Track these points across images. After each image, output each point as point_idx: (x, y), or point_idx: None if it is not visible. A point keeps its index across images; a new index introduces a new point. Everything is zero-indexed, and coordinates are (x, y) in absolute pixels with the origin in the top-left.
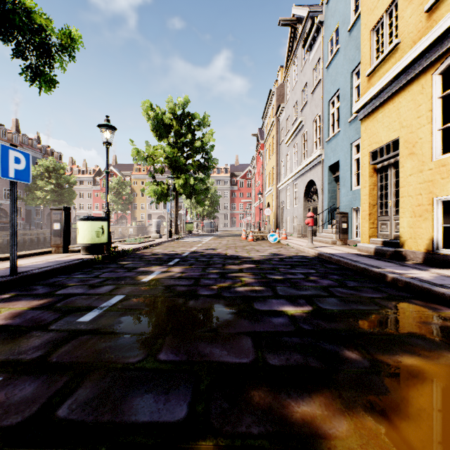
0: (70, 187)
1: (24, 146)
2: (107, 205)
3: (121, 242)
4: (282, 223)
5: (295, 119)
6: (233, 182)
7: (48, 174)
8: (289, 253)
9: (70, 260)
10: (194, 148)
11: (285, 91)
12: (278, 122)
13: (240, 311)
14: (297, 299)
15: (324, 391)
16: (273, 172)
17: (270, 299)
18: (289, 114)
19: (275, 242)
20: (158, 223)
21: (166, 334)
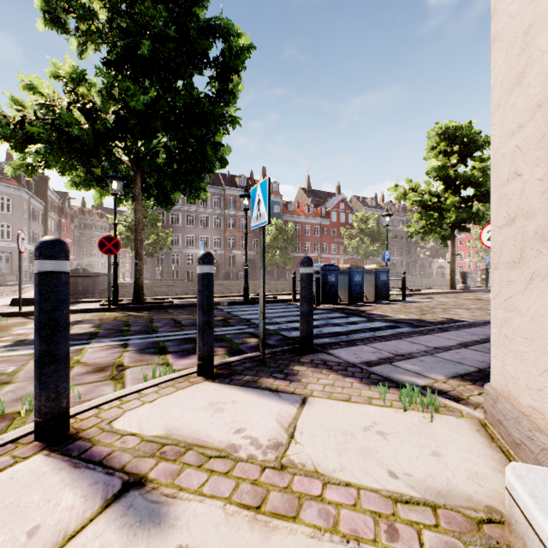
0: None
1: (404, 213)
2: None
3: None
4: None
5: None
6: None
7: None
8: None
9: None
10: None
11: None
12: None
13: None
14: None
15: None
16: None
17: None
18: None
19: None
20: None
21: None
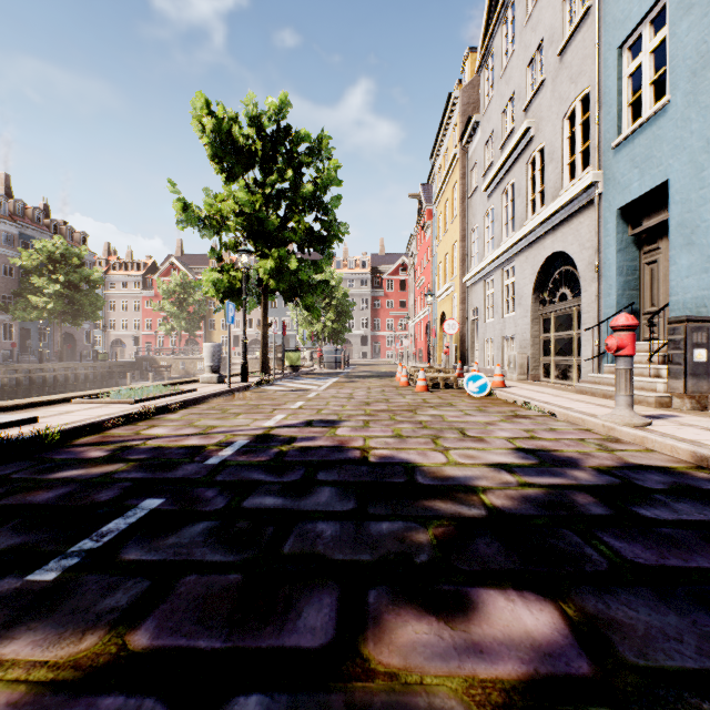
0: (92, 288)
1: (19, 220)
2: None
3: (91, 400)
4: (473, 352)
5: (509, 134)
6: (375, 283)
7: (52, 265)
8: (580, 448)
9: None
10: (300, 198)
11: (482, 89)
12: (466, 156)
13: None
14: None
15: None
16: (455, 254)
17: None
18: (491, 130)
19: (481, 396)
20: (215, 351)
21: None
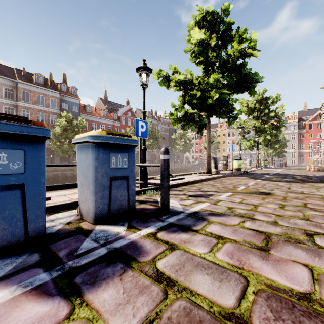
0: (190, 142)
1: (168, 124)
2: (240, 155)
3: None
4: None
5: None
6: (300, 126)
7: (180, 136)
8: None
9: (235, 172)
10: (269, 117)
11: None
12: None
13: (298, 180)
14: (317, 180)
15: (311, 183)
16: None
17: (308, 180)
18: None
19: None
20: (250, 161)
21: (282, 180)
